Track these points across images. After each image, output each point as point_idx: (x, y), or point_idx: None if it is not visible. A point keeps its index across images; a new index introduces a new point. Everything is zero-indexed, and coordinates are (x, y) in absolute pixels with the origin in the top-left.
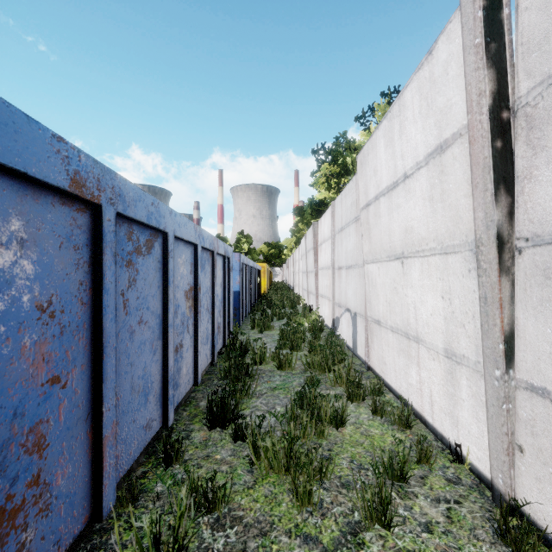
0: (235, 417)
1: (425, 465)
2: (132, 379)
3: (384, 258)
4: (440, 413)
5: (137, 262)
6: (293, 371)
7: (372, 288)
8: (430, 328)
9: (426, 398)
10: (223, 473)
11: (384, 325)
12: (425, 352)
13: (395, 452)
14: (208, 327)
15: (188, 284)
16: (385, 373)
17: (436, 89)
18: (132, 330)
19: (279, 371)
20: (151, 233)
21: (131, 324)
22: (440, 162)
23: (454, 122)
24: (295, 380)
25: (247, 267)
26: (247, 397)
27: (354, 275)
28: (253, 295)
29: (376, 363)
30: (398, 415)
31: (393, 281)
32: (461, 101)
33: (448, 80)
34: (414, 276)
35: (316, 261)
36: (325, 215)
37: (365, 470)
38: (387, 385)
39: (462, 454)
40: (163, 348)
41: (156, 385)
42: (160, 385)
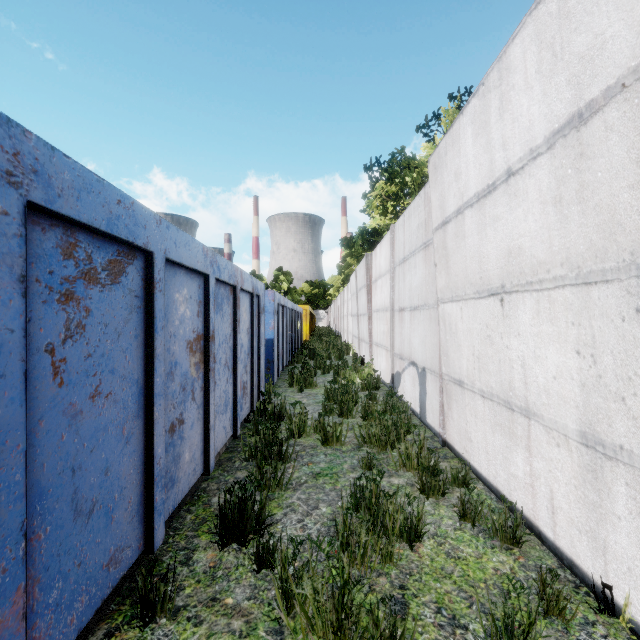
0: (260, 527)
1: (556, 618)
2: (75, 495)
3: (470, 294)
4: (569, 528)
5: (88, 296)
6: (343, 447)
7: (450, 336)
8: (553, 397)
9: (542, 501)
10: (235, 637)
11: (469, 387)
12: (542, 432)
13: (504, 591)
14: (227, 389)
15: (193, 331)
16: (469, 454)
17: (572, 24)
18: (75, 411)
19: (325, 447)
20: (120, 250)
21: (73, 401)
22: (577, 140)
23: (610, 69)
24: (346, 462)
25: (285, 309)
26: (280, 488)
27: (423, 319)
28: (292, 343)
29: (456, 438)
30: (501, 525)
31: (486, 327)
32: (627, 29)
33: (597, 3)
34: (523, 319)
35: (370, 302)
36: (381, 243)
37: (462, 630)
38: (473, 469)
39: (614, 600)
40: (145, 430)
41: (131, 492)
42: (140, 488)
